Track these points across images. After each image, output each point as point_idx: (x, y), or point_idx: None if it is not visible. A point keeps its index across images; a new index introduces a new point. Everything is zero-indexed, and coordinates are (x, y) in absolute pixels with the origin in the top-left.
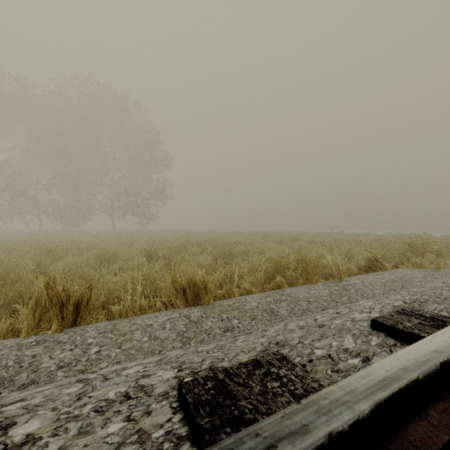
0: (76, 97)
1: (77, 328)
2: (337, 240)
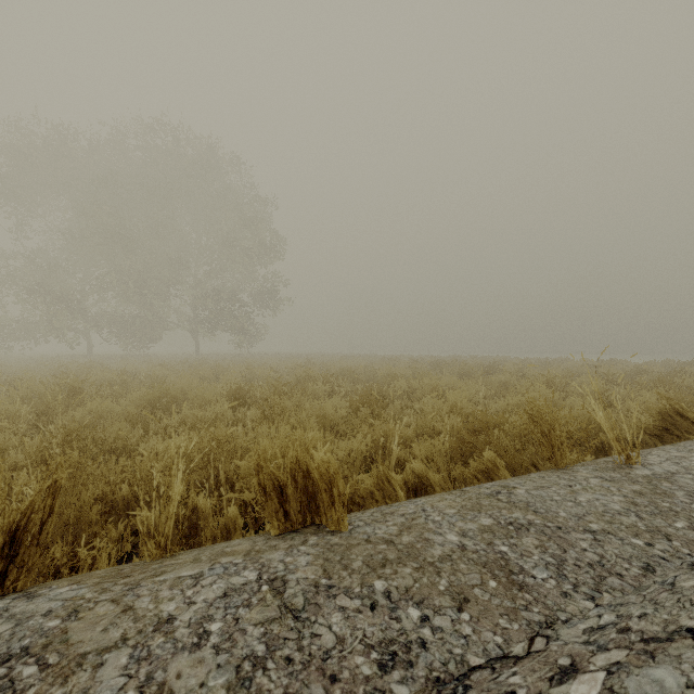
0: (141, 150)
1: None
2: (568, 371)
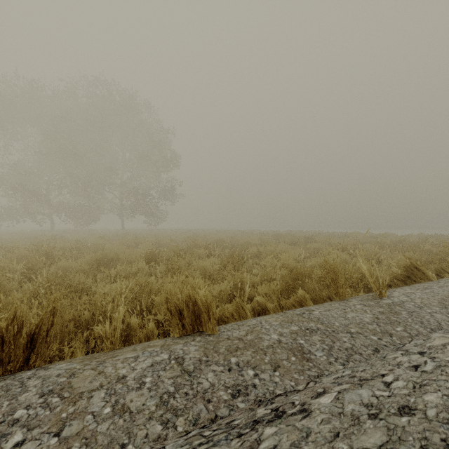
0: (86, 97)
1: (20, 376)
2: (357, 241)
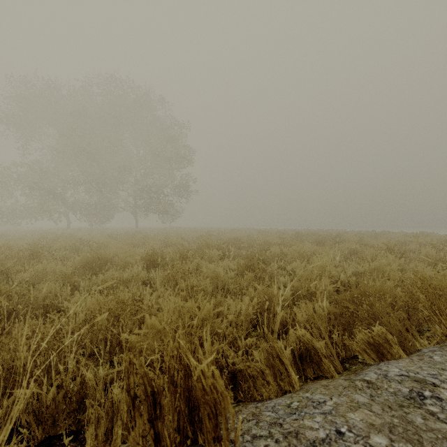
0: (100, 95)
1: None
2: (398, 241)
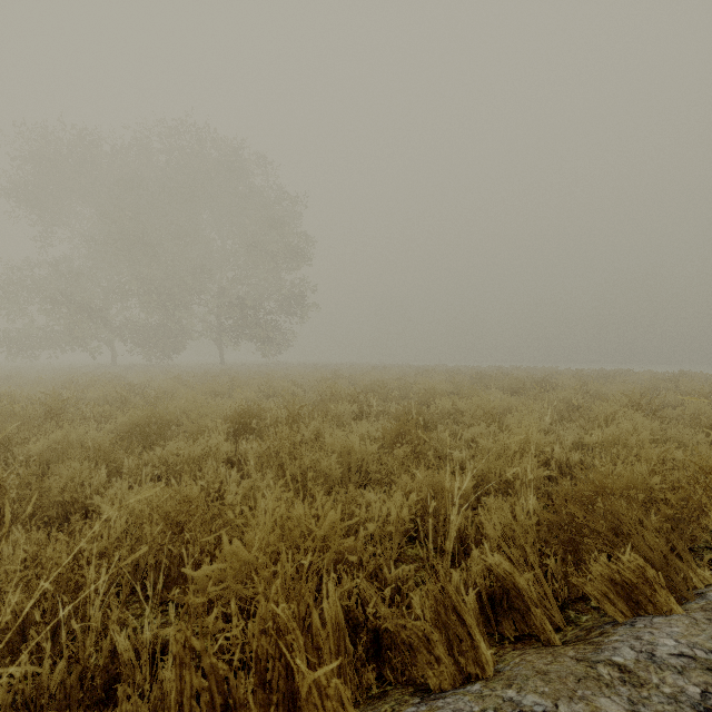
0: (164, 152)
1: None
2: (646, 388)
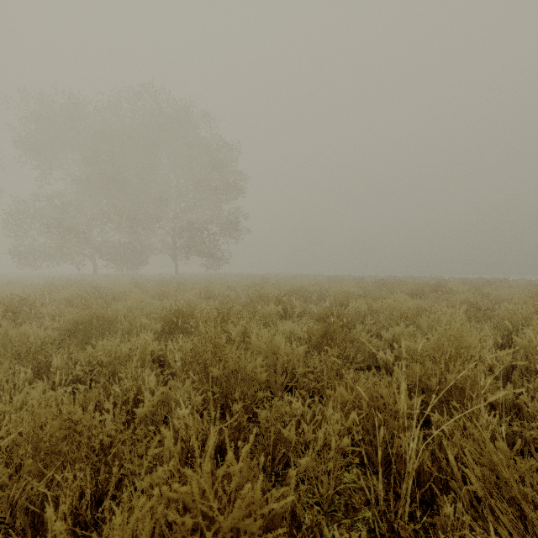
0: (132, 111)
1: None
2: (537, 292)
